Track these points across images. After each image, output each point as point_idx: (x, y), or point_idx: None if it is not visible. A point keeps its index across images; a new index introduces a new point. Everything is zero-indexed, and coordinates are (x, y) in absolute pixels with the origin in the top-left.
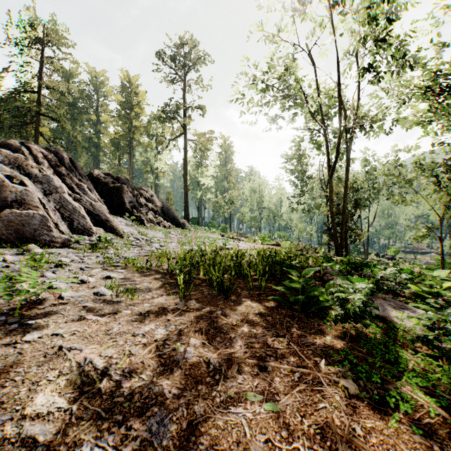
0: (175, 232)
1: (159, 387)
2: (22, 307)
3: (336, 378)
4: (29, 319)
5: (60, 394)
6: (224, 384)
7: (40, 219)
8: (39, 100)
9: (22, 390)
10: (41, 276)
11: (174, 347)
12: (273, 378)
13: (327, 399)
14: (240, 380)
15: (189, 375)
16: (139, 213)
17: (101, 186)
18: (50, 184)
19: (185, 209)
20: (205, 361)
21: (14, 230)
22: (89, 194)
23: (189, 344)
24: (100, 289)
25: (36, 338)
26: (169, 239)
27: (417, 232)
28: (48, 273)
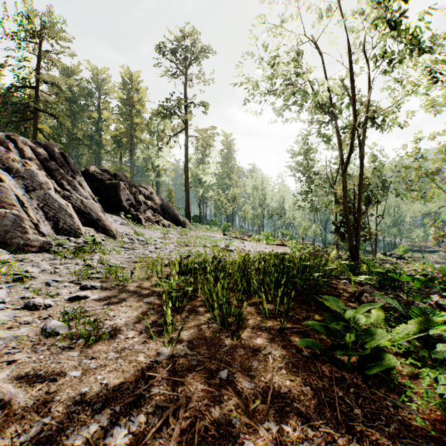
0: (174, 232)
1: None
2: None
3: None
4: None
5: None
6: None
7: (14, 219)
8: (38, 96)
9: None
10: None
11: None
12: None
13: None
14: None
15: None
16: (136, 212)
17: (96, 183)
18: (33, 180)
19: (186, 207)
20: None
21: None
22: (81, 190)
23: None
24: (50, 324)
25: None
26: (167, 240)
27: (436, 232)
28: None
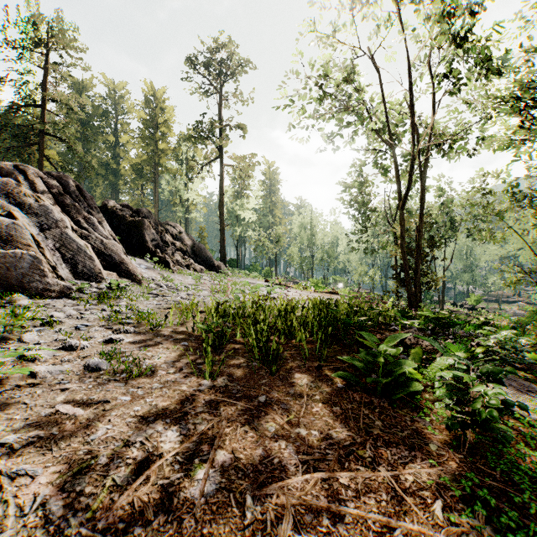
0: (208, 277)
1: None
2: None
3: None
4: None
5: None
6: None
7: (31, 261)
8: (44, 116)
9: None
10: (16, 340)
11: (189, 468)
12: None
13: None
14: None
15: (208, 535)
16: (163, 254)
17: (116, 220)
18: (48, 217)
19: (221, 249)
20: (238, 502)
21: None
22: (100, 229)
23: (213, 463)
24: (92, 360)
25: None
26: (200, 286)
27: (508, 277)
28: (27, 334)
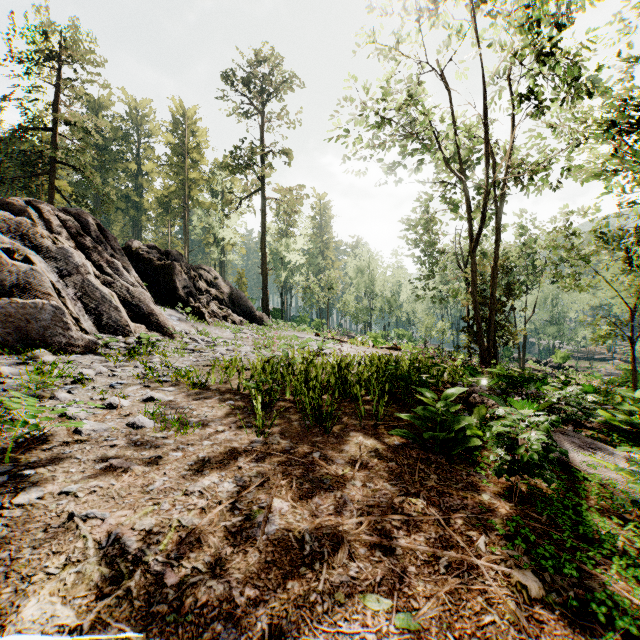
0: (249, 331)
1: (225, 585)
2: (17, 447)
3: (506, 569)
4: (27, 467)
5: (65, 600)
6: (328, 579)
7: (53, 312)
8: (55, 141)
9: (4, 592)
10: (50, 398)
11: (248, 513)
12: (406, 568)
13: (495, 605)
14: (354, 571)
15: (272, 563)
16: (197, 303)
17: (142, 264)
18: (68, 262)
19: (264, 297)
20: (297, 539)
21: (14, 328)
22: (126, 275)
23: (271, 509)
24: (137, 418)
25: (34, 499)
26: (240, 341)
27: (597, 331)
28: (61, 392)
